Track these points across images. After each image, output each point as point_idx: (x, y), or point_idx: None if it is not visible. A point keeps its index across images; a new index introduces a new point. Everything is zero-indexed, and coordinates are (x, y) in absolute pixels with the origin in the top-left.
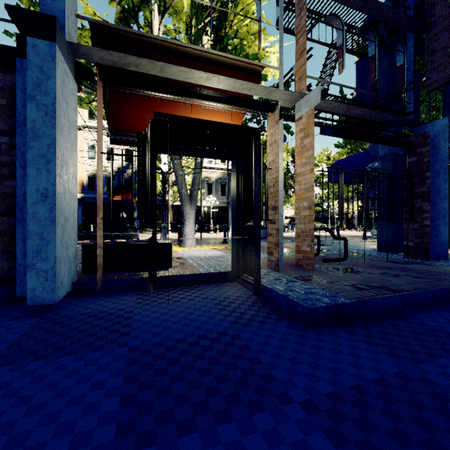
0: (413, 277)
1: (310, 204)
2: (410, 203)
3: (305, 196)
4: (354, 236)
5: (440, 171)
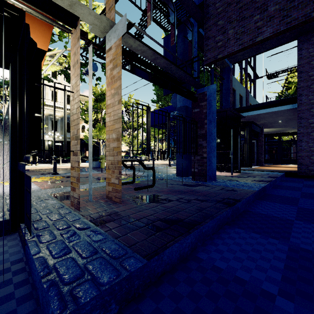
0: (200, 200)
1: (118, 135)
2: (195, 141)
3: (114, 127)
4: (164, 164)
5: (212, 120)
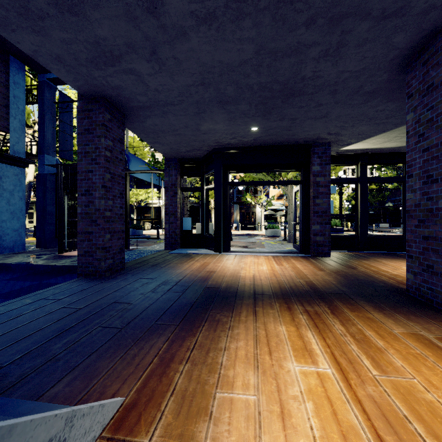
0: None
1: None
2: None
3: None
4: None
5: None
